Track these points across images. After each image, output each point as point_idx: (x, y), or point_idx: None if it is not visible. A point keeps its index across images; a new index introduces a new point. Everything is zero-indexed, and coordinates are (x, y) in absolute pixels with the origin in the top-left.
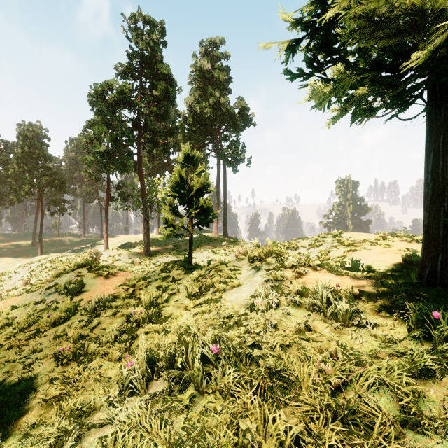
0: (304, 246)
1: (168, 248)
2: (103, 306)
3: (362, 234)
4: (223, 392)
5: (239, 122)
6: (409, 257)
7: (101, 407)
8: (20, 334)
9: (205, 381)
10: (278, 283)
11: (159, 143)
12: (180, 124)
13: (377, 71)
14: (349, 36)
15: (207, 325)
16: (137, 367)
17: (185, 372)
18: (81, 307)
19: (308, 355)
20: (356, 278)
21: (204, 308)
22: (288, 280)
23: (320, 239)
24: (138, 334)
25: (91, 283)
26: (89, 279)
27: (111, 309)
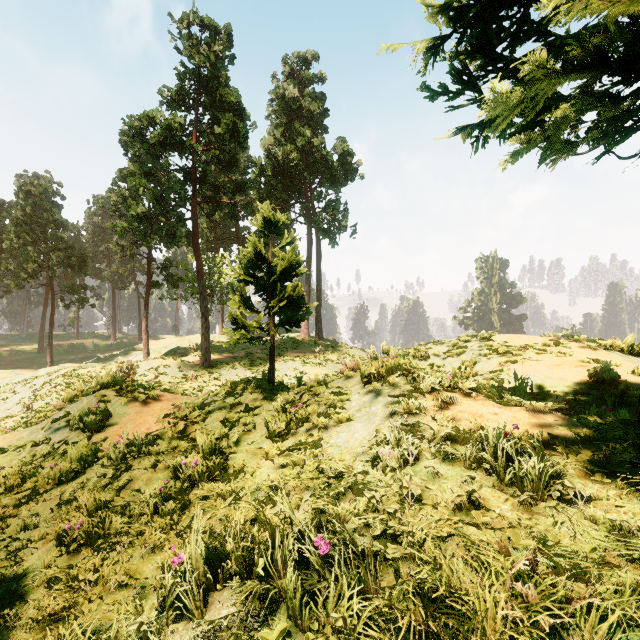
0: (438, 355)
1: (236, 355)
2: (138, 452)
3: (523, 337)
4: (341, 631)
5: (339, 174)
6: (600, 372)
7: (127, 638)
8: (7, 495)
9: (308, 608)
10: (413, 417)
11: (223, 204)
12: (254, 176)
13: (598, 71)
14: (563, 2)
15: (302, 487)
16: (189, 566)
17: (271, 581)
18: (104, 452)
19: (485, 558)
20: (536, 410)
21: (295, 457)
22: (428, 413)
23: (461, 343)
24: (191, 500)
25: (121, 413)
26: (119, 406)
27: (150, 457)
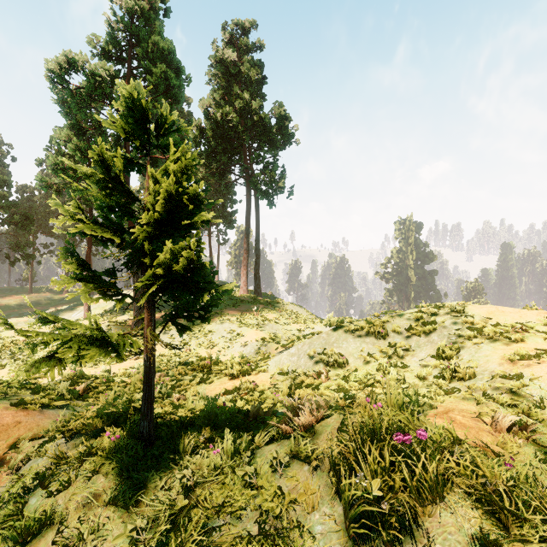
0: (400, 332)
1: None
2: None
3: (508, 312)
4: None
5: (276, 138)
6: None
7: None
8: None
9: None
10: None
11: (160, 161)
12: (193, 137)
13: None
14: None
15: None
16: None
17: None
18: None
19: None
20: None
21: None
22: None
23: (426, 317)
24: None
25: None
26: None
27: None
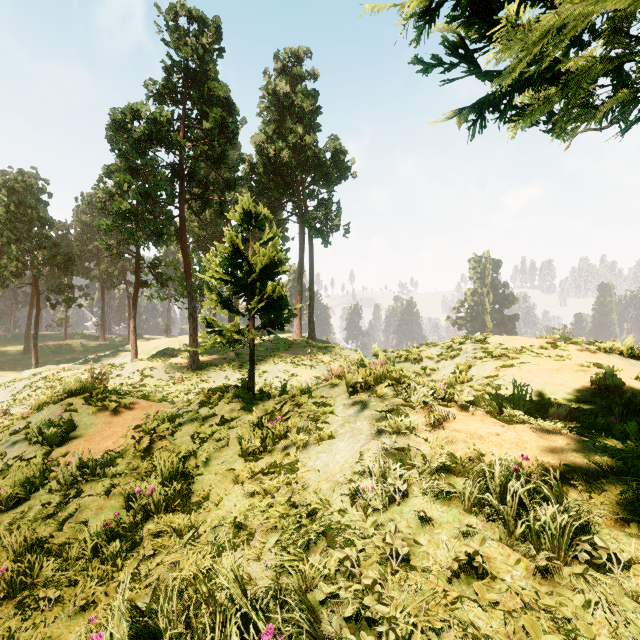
0: (431, 357)
1: (226, 357)
2: (91, 475)
3: (519, 339)
4: None
5: (331, 172)
6: (603, 378)
7: None
8: None
9: None
10: (402, 437)
11: (212, 201)
12: (244, 173)
13: None
14: None
15: (269, 525)
16: None
17: None
18: (56, 473)
19: None
20: (544, 430)
21: (266, 483)
22: (420, 433)
23: (455, 346)
24: (143, 536)
25: (87, 423)
26: (86, 416)
27: (105, 479)
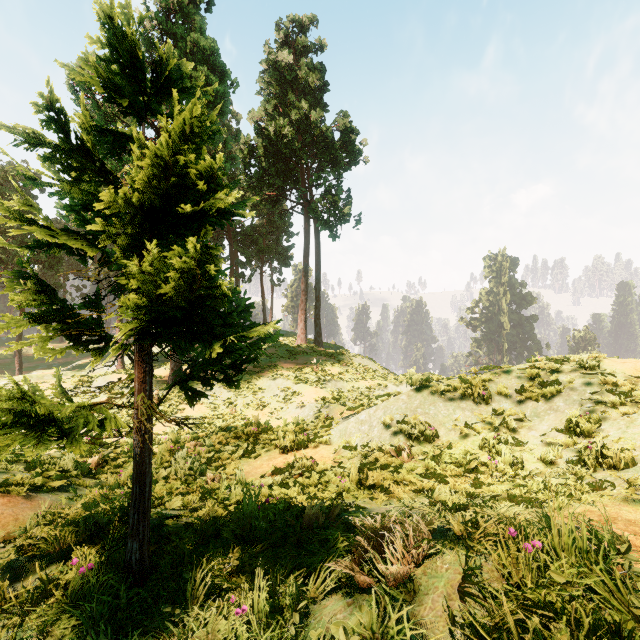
0: (508, 395)
1: None
2: None
3: None
4: None
5: (340, 156)
6: None
7: None
8: None
9: None
10: None
11: None
12: (241, 156)
13: None
14: None
15: None
16: None
17: None
18: None
19: None
20: None
21: None
22: None
23: (544, 374)
24: None
25: None
26: None
27: None
